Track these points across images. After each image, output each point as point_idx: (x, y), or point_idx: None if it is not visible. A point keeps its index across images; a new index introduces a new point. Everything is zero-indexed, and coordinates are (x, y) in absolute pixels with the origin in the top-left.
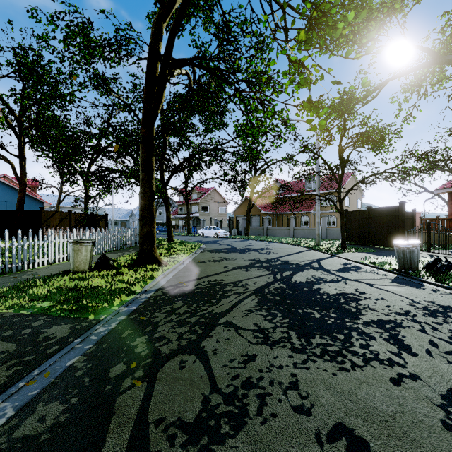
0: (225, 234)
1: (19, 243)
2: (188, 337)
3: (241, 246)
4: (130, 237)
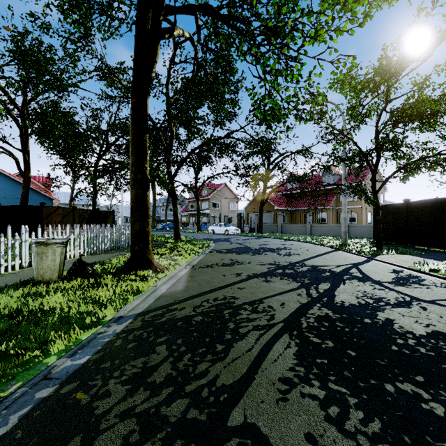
0: (236, 232)
1: None
2: None
3: (254, 244)
4: None
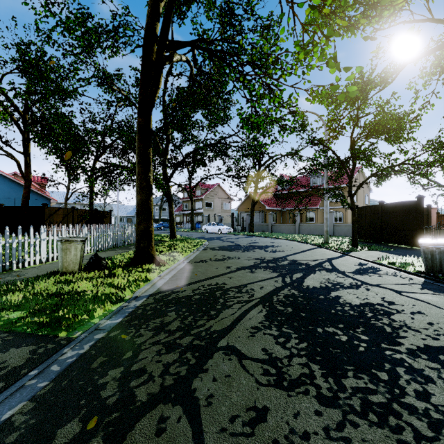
0: (229, 231)
1: (6, 241)
2: (176, 370)
3: (245, 243)
4: (131, 234)
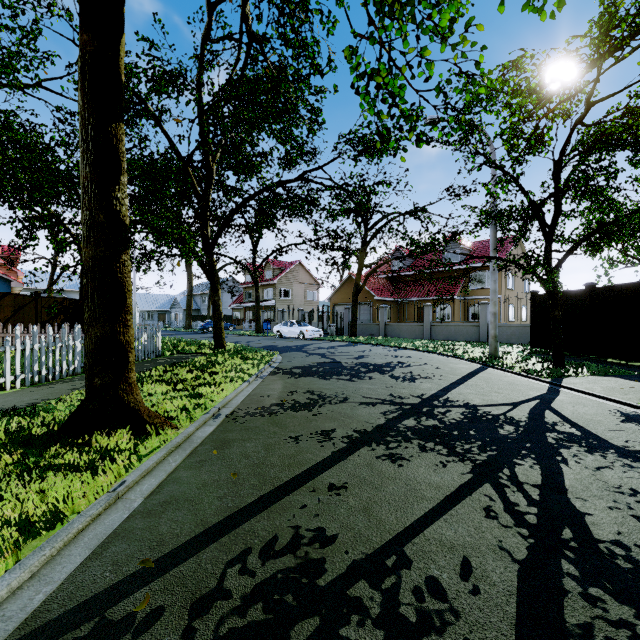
0: (317, 334)
1: None
2: None
3: (347, 357)
4: None
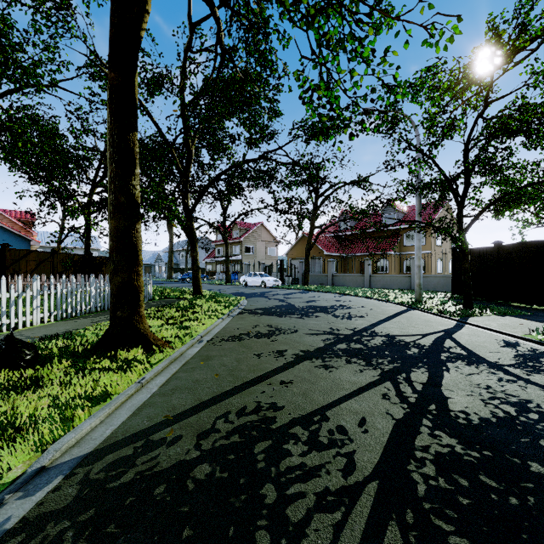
0: (276, 283)
1: None
2: None
3: (300, 301)
4: None
